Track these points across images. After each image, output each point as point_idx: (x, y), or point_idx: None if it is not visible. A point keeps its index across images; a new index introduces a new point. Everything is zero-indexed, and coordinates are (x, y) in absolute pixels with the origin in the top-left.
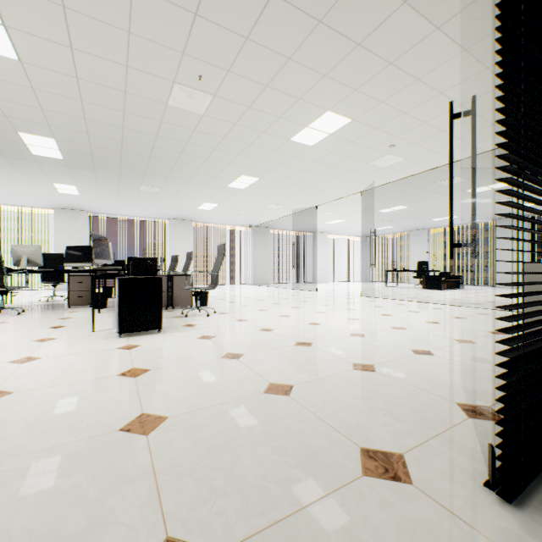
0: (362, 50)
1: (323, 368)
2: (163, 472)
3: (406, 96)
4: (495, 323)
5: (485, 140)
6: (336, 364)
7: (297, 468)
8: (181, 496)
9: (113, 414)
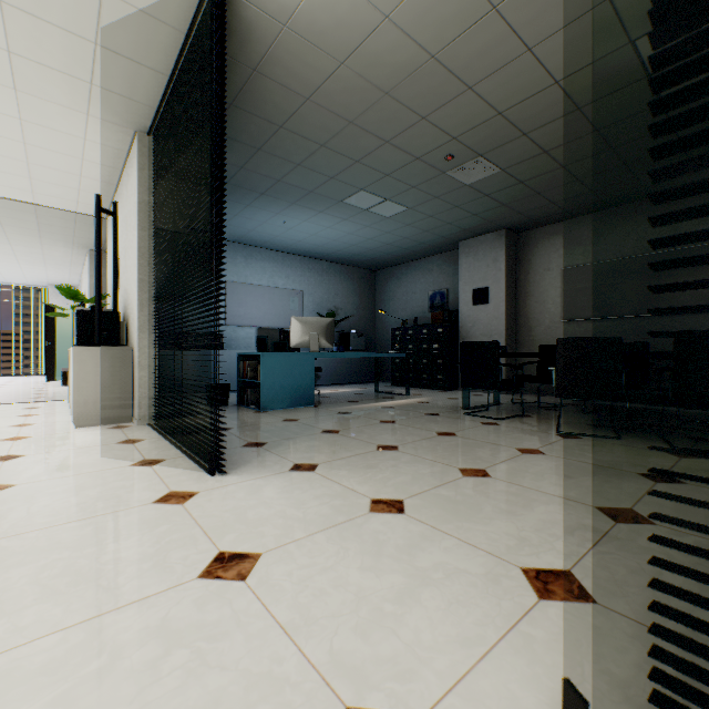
0: None
1: None
2: (100, 609)
3: None
4: None
5: None
6: None
7: (158, 528)
8: (153, 583)
9: None
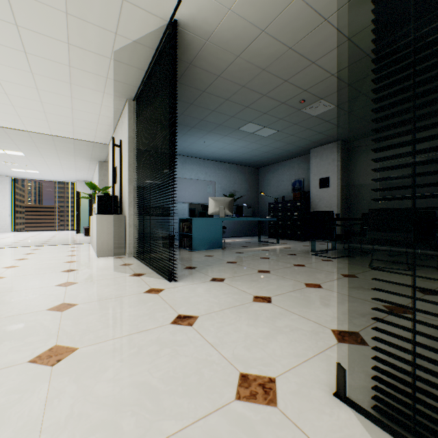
0: (15, 29)
1: (50, 293)
2: (130, 332)
3: (13, 72)
4: (58, 252)
5: (35, 125)
6: (49, 289)
7: (148, 303)
8: (150, 324)
9: (4, 383)
